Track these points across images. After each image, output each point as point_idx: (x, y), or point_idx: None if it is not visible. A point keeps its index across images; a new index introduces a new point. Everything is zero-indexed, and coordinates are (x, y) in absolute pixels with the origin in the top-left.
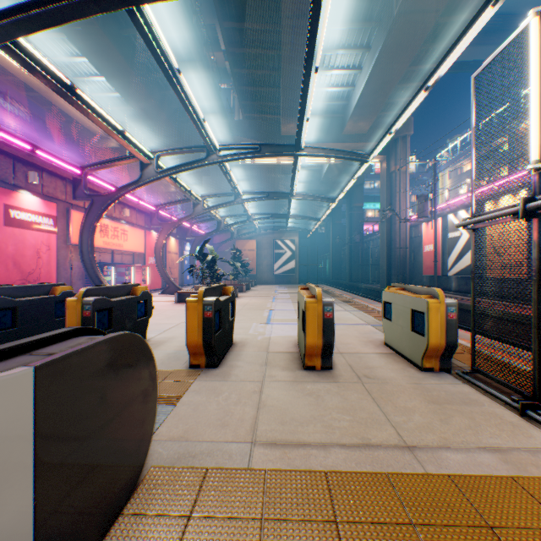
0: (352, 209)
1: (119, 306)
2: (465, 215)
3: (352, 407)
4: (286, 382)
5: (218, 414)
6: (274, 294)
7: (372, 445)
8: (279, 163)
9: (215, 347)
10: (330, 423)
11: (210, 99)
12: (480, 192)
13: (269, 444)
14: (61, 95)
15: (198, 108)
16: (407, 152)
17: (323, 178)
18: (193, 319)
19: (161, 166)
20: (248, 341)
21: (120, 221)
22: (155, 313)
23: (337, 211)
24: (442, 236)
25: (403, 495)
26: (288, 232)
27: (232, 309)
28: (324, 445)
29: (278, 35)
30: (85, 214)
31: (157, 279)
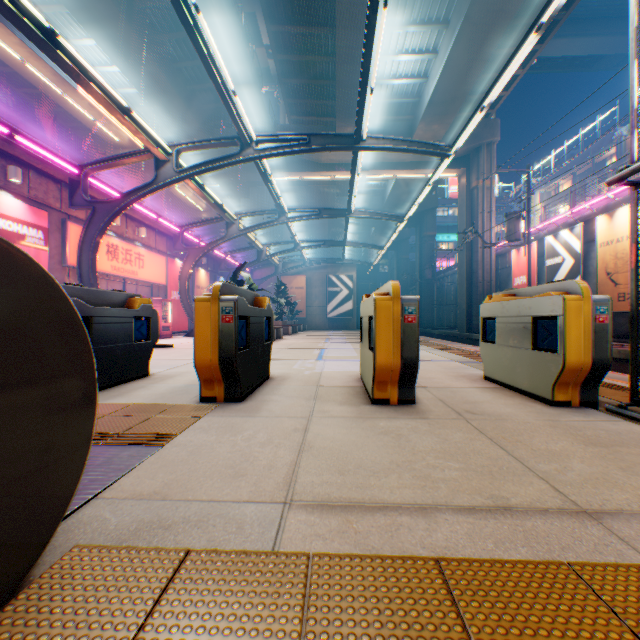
0: (423, 239)
1: (103, 317)
2: (568, 235)
3: (460, 451)
4: (347, 418)
5: (231, 459)
6: (327, 336)
7: (516, 510)
8: (333, 179)
9: (239, 369)
10: (426, 472)
11: (248, 96)
12: (588, 206)
13: (317, 506)
14: (37, 43)
15: (225, 73)
16: (493, 163)
17: (387, 201)
18: (205, 326)
19: (182, 168)
20: (290, 375)
21: (134, 242)
22: (173, 351)
23: (404, 244)
24: (537, 265)
25: (632, 618)
26: (344, 267)
27: (267, 330)
28: (422, 508)
29: (332, 7)
30: (85, 226)
31: (183, 319)
